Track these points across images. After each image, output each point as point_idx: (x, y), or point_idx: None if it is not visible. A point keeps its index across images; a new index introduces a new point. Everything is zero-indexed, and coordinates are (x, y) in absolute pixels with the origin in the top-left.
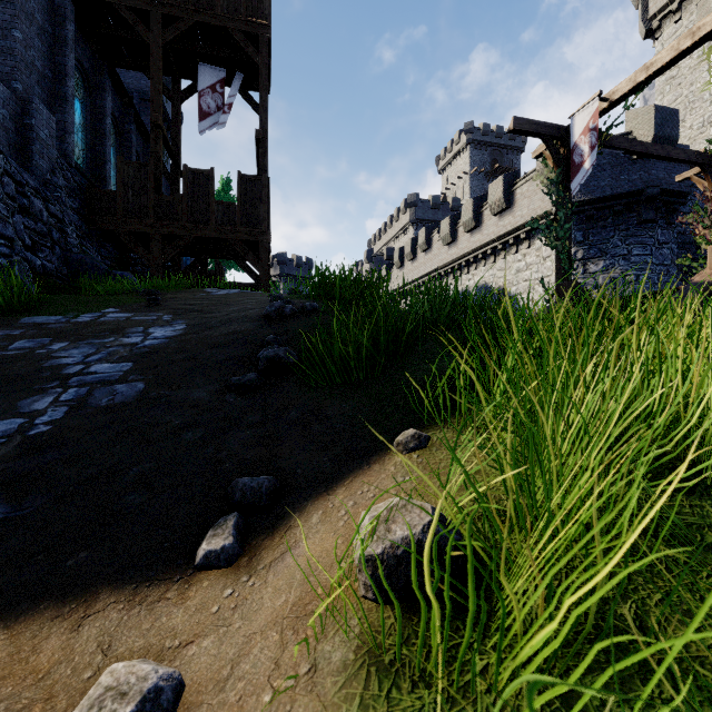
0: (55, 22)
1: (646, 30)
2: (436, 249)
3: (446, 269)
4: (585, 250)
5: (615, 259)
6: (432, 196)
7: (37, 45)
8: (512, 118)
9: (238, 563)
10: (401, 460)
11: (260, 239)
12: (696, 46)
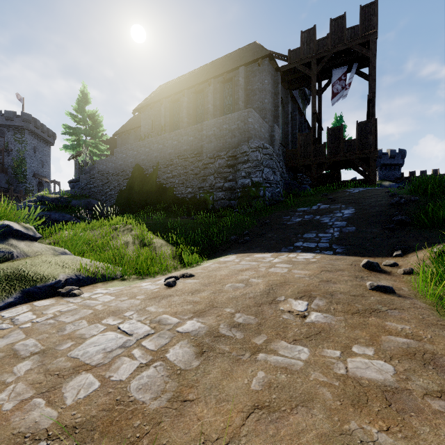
0: (274, 87)
1: None
2: None
3: None
4: None
5: None
6: None
7: (270, 100)
8: None
9: (403, 257)
10: None
11: (370, 155)
12: None
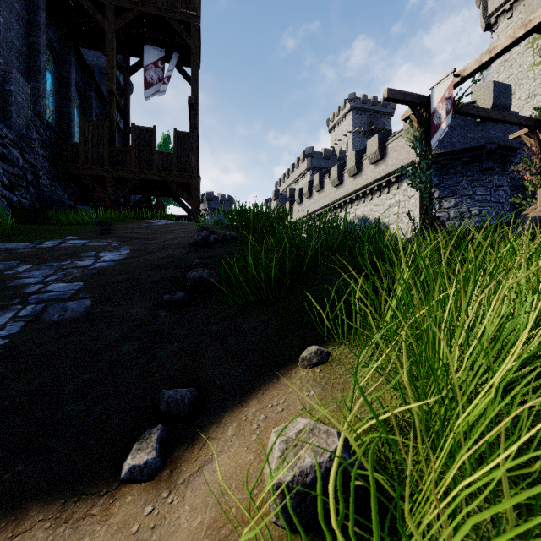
0: (30, 11)
1: (486, 24)
2: (327, 190)
3: (335, 205)
4: (441, 191)
5: (463, 198)
6: (324, 149)
7: (16, 28)
8: (386, 89)
9: (160, 476)
10: (305, 374)
11: (192, 181)
12: (528, 34)
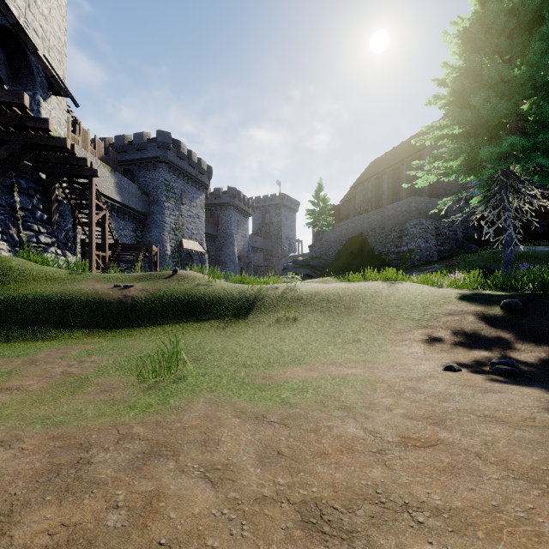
0: None
1: None
2: None
3: None
4: None
5: None
6: None
7: None
8: None
9: None
10: None
11: None
12: None
